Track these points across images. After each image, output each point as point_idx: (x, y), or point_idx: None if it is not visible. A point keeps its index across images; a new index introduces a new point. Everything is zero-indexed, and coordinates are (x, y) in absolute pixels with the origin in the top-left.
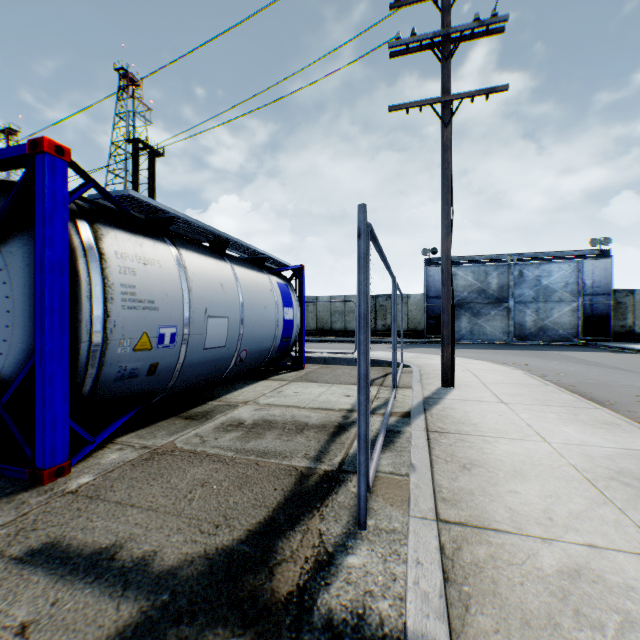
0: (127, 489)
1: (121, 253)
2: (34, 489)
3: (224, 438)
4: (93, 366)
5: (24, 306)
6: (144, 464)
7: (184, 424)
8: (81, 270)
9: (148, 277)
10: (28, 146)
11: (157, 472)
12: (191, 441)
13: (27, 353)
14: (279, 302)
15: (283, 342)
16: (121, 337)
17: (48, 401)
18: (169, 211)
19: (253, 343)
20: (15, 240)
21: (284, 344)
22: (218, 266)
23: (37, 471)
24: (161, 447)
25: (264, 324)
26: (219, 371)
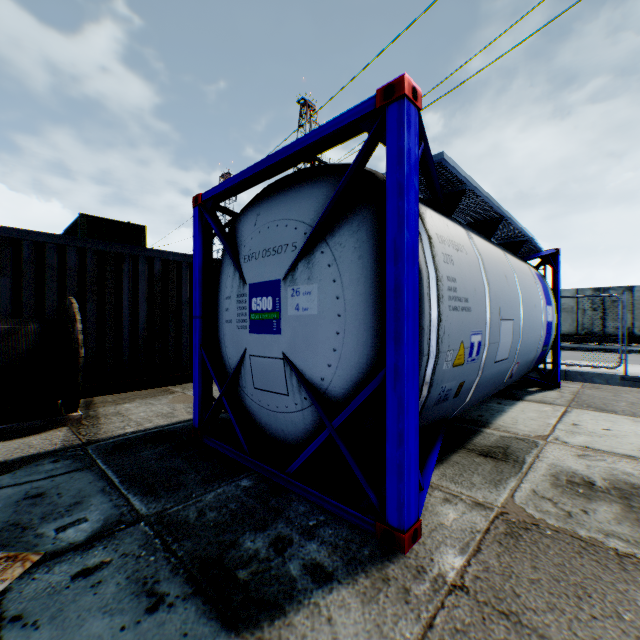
0: (552, 612)
1: (439, 236)
2: (396, 559)
3: (598, 513)
4: (424, 387)
5: (355, 308)
6: (517, 546)
7: (491, 466)
8: (420, 259)
9: (460, 267)
10: (376, 99)
11: (563, 576)
12: (543, 507)
13: (358, 367)
14: (541, 298)
15: (541, 351)
16: (446, 348)
17: (405, 438)
18: (467, 180)
19: (523, 353)
20: (341, 229)
21: (540, 354)
22: (496, 252)
23: (390, 529)
24: (505, 510)
25: (533, 328)
26: (492, 389)
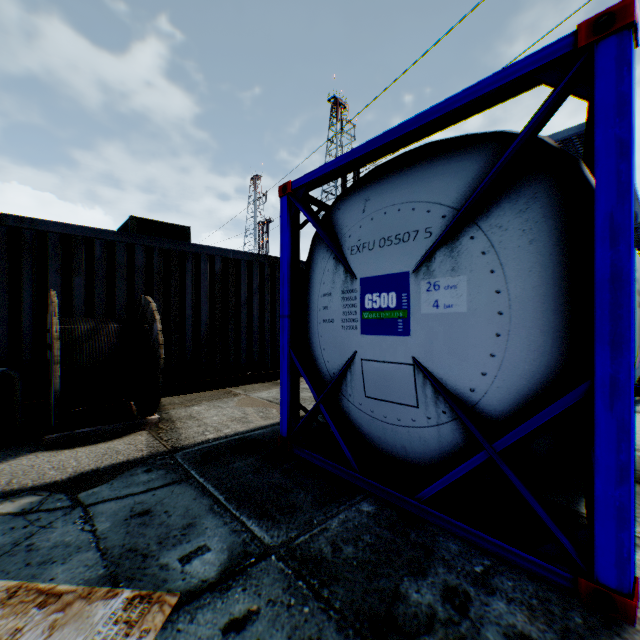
0: None
1: None
2: (627, 634)
3: None
4: None
5: (525, 304)
6: None
7: None
8: None
9: None
10: (576, 36)
11: None
12: None
13: (528, 377)
14: None
15: None
16: None
17: (629, 473)
18: None
19: None
20: (500, 208)
21: None
22: None
23: (604, 590)
24: None
25: None
26: None
